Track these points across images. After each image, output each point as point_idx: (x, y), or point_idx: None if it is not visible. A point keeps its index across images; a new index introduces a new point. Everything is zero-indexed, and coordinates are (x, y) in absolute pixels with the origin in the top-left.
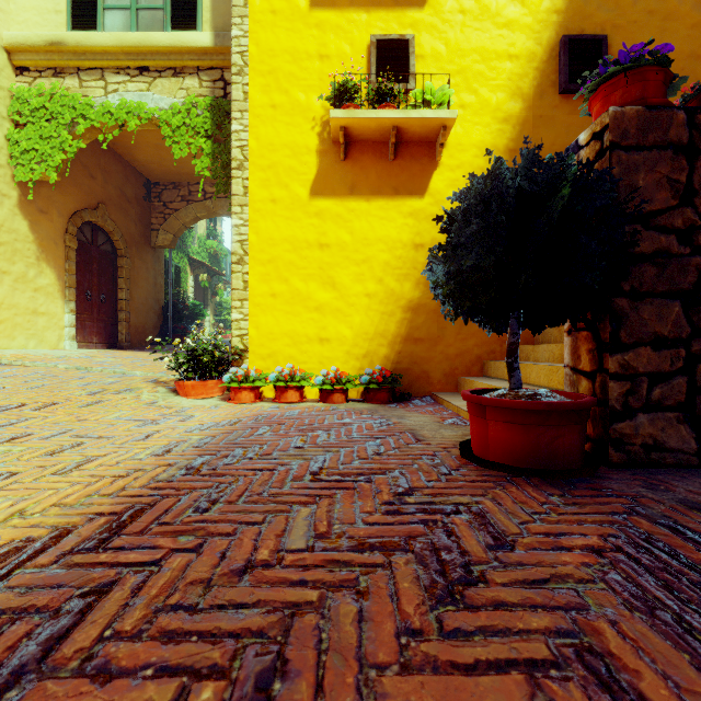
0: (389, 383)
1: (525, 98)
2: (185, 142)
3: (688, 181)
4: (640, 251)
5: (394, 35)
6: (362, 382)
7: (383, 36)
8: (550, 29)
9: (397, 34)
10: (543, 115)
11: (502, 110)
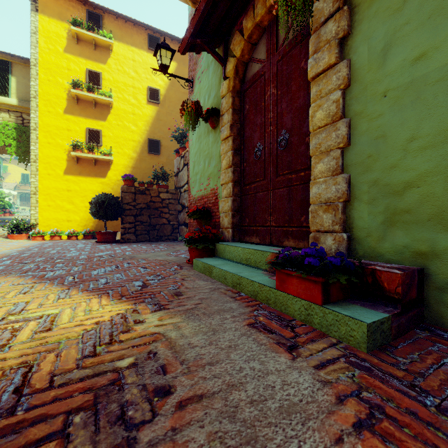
0: (92, 234)
1: (138, 153)
2: (2, 140)
3: (135, 198)
4: (127, 208)
5: (95, 129)
6: (82, 233)
7: (91, 128)
8: (145, 135)
9: (96, 129)
10: (143, 158)
11: (131, 155)
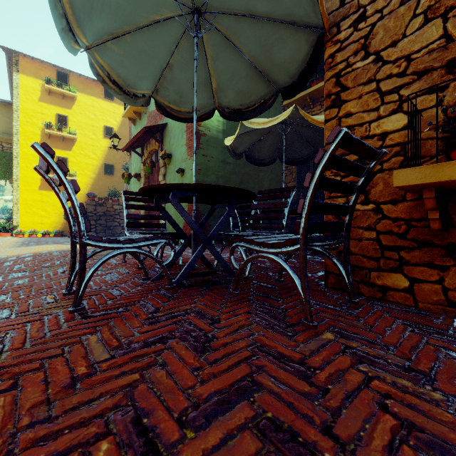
0: (61, 233)
1: (96, 174)
2: None
3: (96, 208)
4: (90, 215)
5: (63, 157)
6: (54, 232)
7: (60, 157)
8: (102, 161)
9: (63, 157)
10: (100, 178)
11: (91, 176)
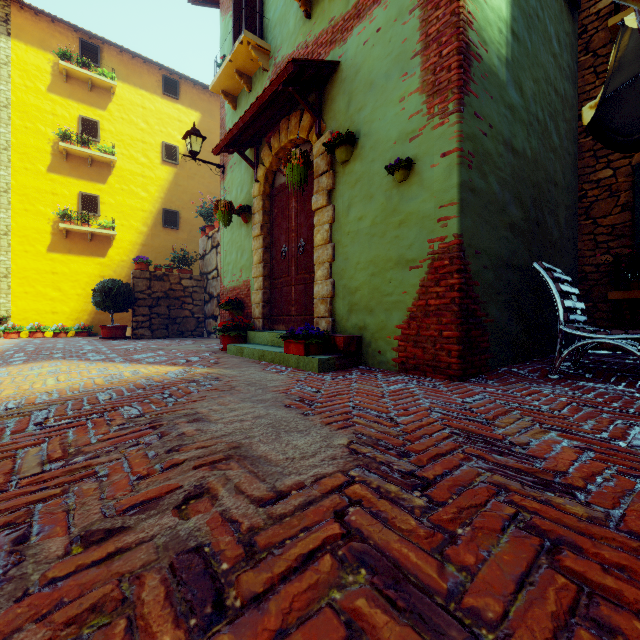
0: (88, 329)
1: (149, 226)
2: None
3: (150, 285)
4: (140, 298)
5: (91, 194)
6: (75, 329)
7: (86, 193)
8: (159, 203)
9: (92, 194)
10: (156, 234)
11: (139, 229)
